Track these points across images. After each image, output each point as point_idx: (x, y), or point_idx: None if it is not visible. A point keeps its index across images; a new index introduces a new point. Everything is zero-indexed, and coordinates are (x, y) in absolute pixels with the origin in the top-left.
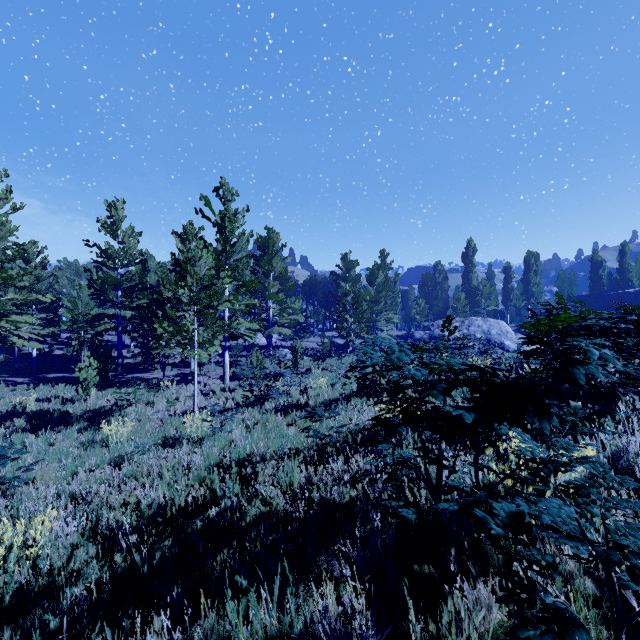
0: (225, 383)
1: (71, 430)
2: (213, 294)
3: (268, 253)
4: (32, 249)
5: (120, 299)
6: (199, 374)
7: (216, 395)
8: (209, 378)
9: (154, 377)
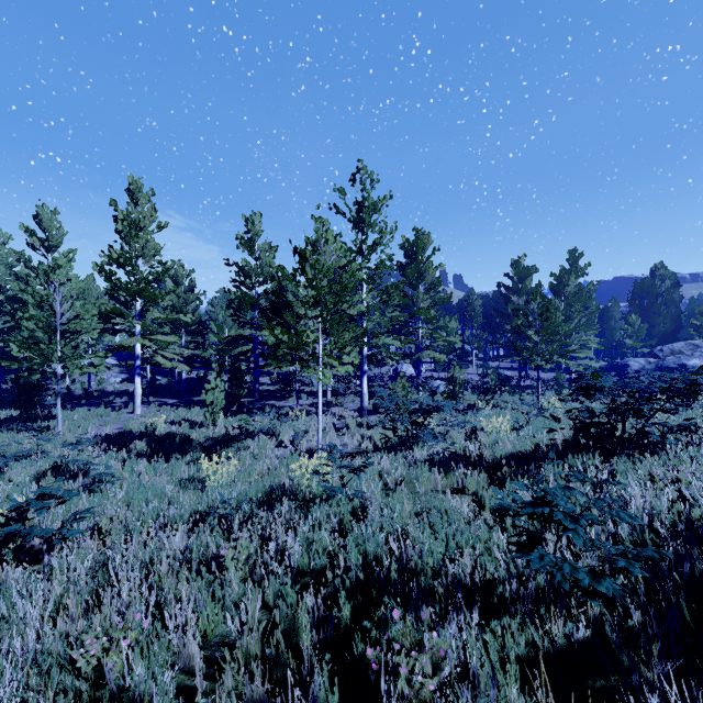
0: (363, 417)
1: (179, 461)
2: (340, 290)
3: (416, 259)
4: (182, 272)
5: (256, 319)
6: (335, 405)
7: (351, 431)
8: (345, 410)
9: (288, 405)
